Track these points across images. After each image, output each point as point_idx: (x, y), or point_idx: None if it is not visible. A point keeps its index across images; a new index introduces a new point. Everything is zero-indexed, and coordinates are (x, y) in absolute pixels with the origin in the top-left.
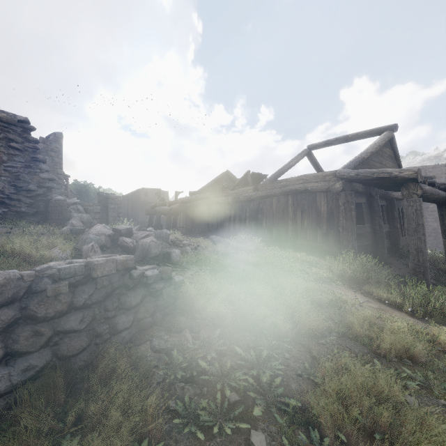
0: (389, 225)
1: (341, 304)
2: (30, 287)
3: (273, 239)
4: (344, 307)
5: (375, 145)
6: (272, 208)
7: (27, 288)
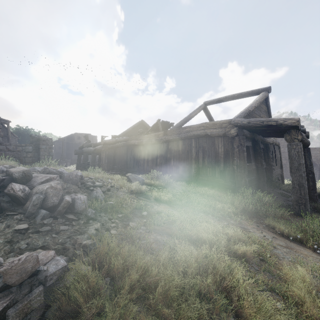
0: (266, 163)
1: (262, 251)
2: None
3: (179, 174)
4: (265, 255)
5: (257, 102)
6: (179, 149)
7: None
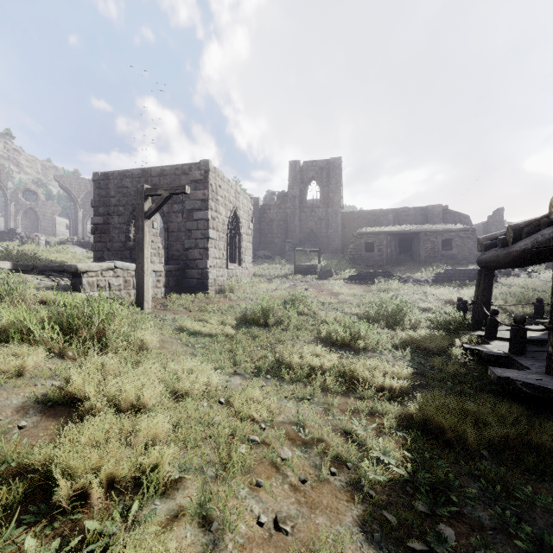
0: None
1: None
2: (465, 270)
3: None
4: None
5: None
6: None
7: (465, 270)
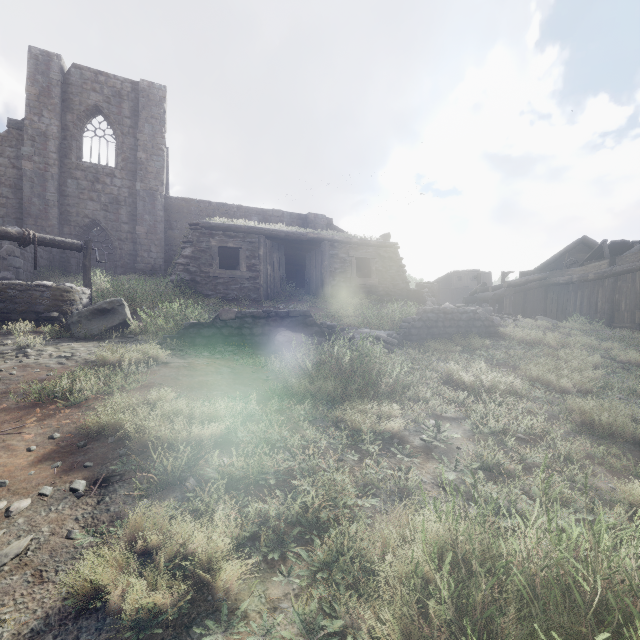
0: None
1: None
2: (453, 311)
3: (635, 324)
4: None
5: None
6: (635, 285)
7: (453, 311)
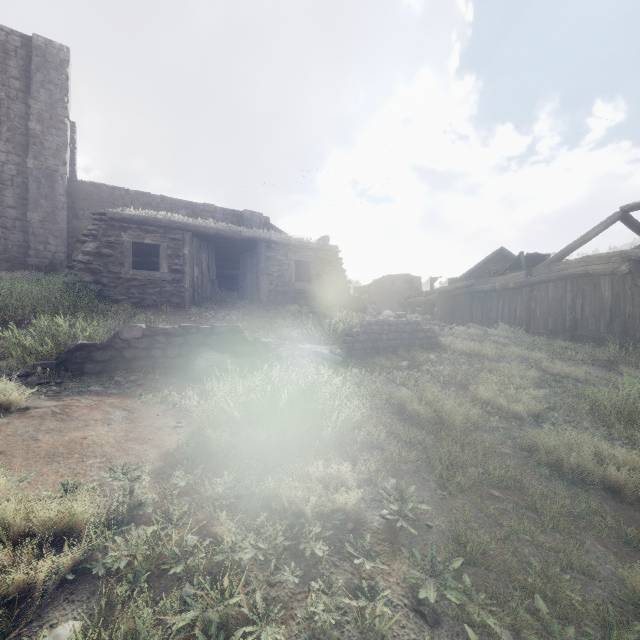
0: None
1: None
2: (397, 323)
3: (548, 330)
4: None
5: None
6: (548, 295)
7: (397, 323)
